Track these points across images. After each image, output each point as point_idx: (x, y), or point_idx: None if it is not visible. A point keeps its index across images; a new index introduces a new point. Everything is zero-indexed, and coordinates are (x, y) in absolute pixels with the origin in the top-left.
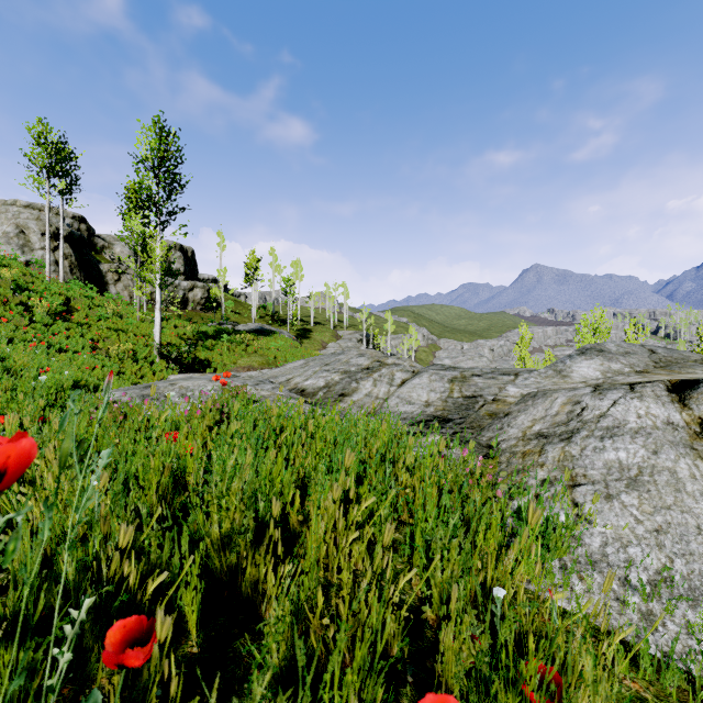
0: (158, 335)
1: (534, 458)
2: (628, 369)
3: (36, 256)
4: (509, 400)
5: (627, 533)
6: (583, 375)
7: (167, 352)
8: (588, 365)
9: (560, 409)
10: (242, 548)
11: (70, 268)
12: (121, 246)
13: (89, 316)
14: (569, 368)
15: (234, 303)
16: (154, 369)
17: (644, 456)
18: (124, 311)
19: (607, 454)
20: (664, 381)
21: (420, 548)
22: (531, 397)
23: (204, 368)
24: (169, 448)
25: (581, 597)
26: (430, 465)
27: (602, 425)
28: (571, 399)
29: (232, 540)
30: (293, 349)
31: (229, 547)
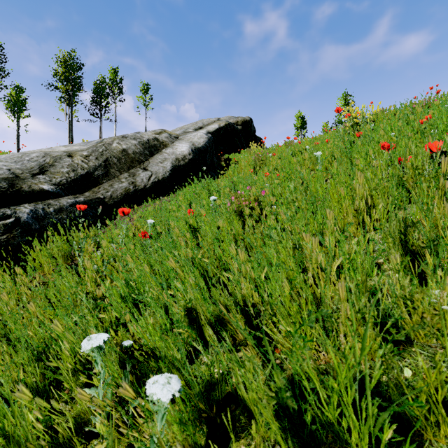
0: None
1: None
2: None
3: None
4: None
5: None
6: None
7: None
8: None
9: None
10: None
11: None
12: None
13: None
14: None
15: None
16: None
17: None
18: None
19: None
20: None
21: None
22: None
23: None
24: None
25: None
26: None
27: None
28: None
29: None
30: None
31: None
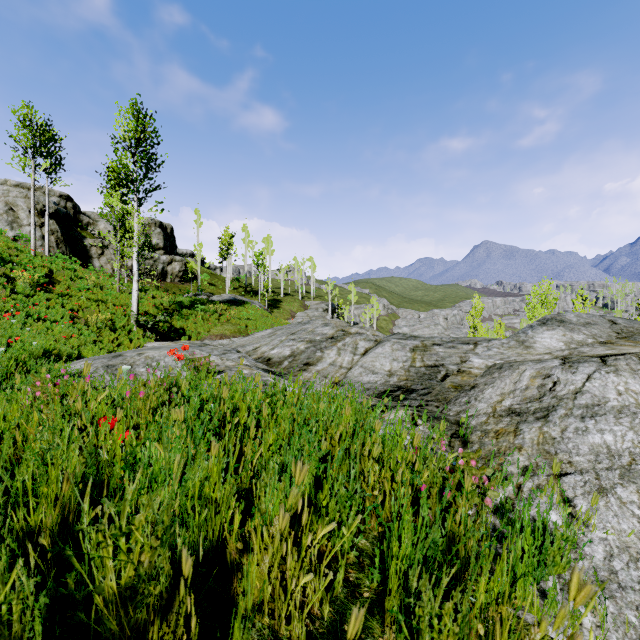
0: (136, 305)
1: (509, 439)
2: (592, 340)
3: (24, 231)
4: (474, 371)
5: (634, 540)
6: (547, 345)
7: (144, 321)
8: (550, 335)
9: (530, 382)
10: (150, 605)
11: (57, 243)
12: (105, 223)
13: (71, 288)
14: (531, 339)
15: (210, 276)
16: (131, 337)
17: (634, 440)
18: (105, 283)
19: (592, 436)
20: (636, 354)
21: (399, 616)
22: (496, 368)
23: (180, 336)
24: (91, 443)
25: (594, 634)
26: (402, 462)
27: (580, 403)
28: (540, 372)
29: (139, 591)
30: (264, 318)
31: (134, 601)
